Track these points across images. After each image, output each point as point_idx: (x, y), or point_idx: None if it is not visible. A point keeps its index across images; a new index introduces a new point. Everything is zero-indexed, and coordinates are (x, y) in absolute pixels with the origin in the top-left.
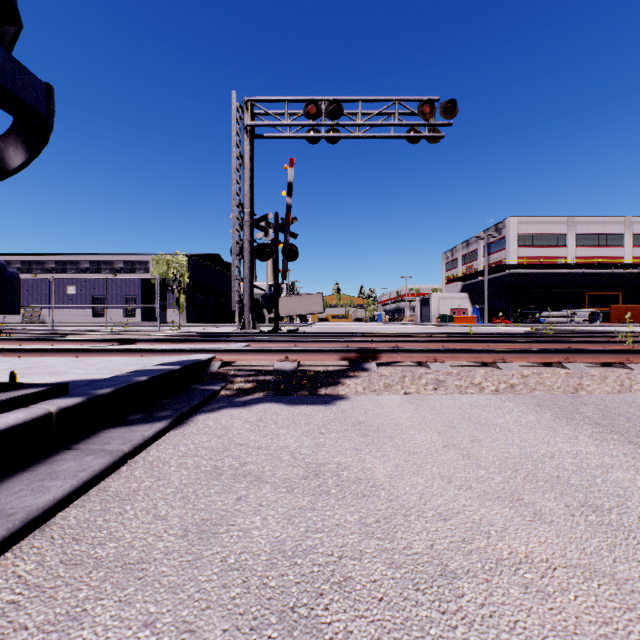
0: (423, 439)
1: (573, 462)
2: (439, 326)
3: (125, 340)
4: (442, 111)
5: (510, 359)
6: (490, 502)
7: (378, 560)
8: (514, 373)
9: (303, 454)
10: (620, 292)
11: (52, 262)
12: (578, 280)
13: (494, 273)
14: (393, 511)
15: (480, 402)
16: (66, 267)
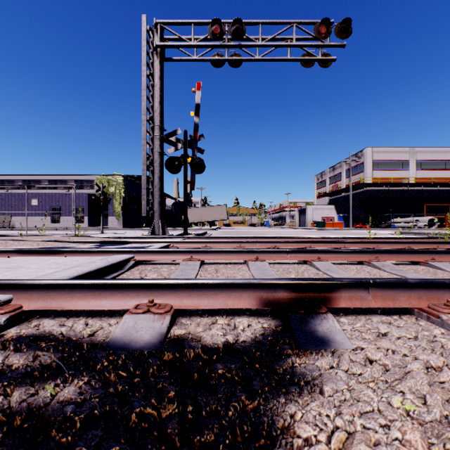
0: None
1: None
2: (315, 229)
3: None
4: (337, 31)
5: None
6: None
7: None
8: None
9: None
10: None
11: (20, 181)
12: (418, 195)
13: (354, 190)
14: None
15: None
16: (30, 184)
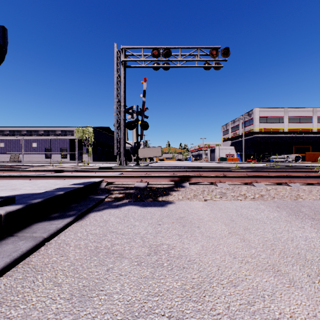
0: (217, 228)
1: (305, 244)
2: (220, 163)
3: (58, 170)
4: (222, 53)
5: (260, 181)
6: (261, 272)
7: (194, 319)
8: (262, 188)
9: (148, 238)
10: (310, 146)
11: (25, 131)
12: (289, 140)
13: (247, 136)
14: (202, 279)
15: (246, 205)
16: (32, 133)
